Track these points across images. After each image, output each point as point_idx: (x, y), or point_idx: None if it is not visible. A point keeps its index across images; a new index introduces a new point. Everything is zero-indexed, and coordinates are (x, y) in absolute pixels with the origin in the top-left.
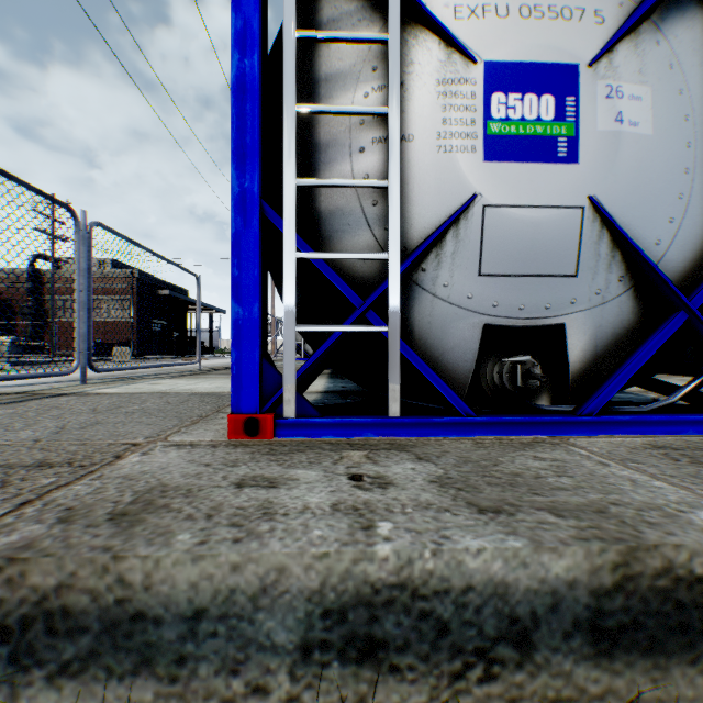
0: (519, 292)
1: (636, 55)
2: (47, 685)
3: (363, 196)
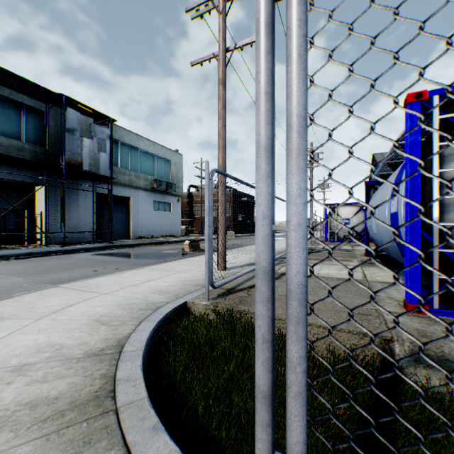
0: None
1: None
2: (422, 368)
3: None
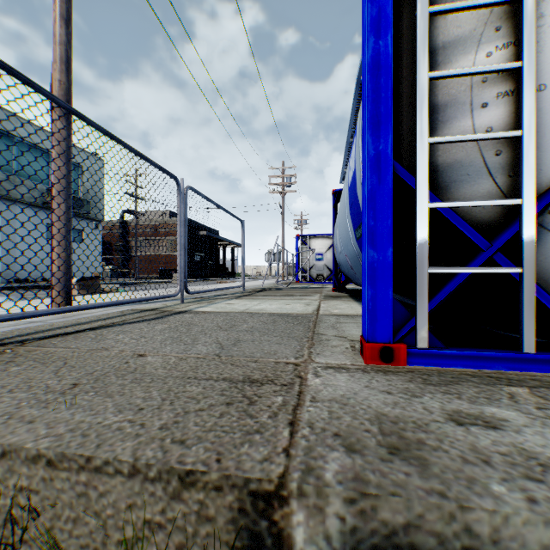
0: None
1: None
2: None
3: (483, 147)
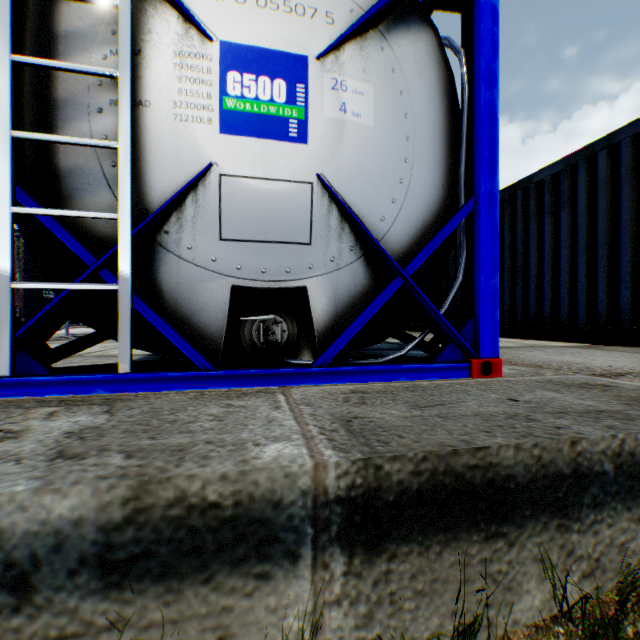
0: (260, 257)
1: (362, 56)
2: None
3: (103, 156)
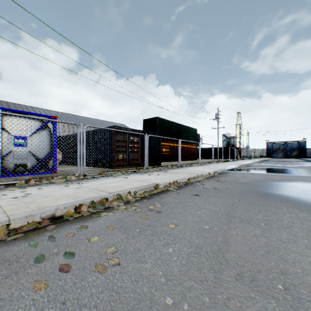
0: (20, 160)
1: (36, 135)
2: None
3: None
